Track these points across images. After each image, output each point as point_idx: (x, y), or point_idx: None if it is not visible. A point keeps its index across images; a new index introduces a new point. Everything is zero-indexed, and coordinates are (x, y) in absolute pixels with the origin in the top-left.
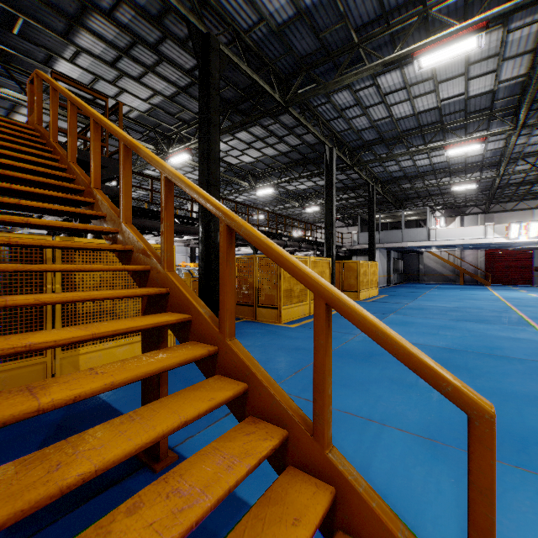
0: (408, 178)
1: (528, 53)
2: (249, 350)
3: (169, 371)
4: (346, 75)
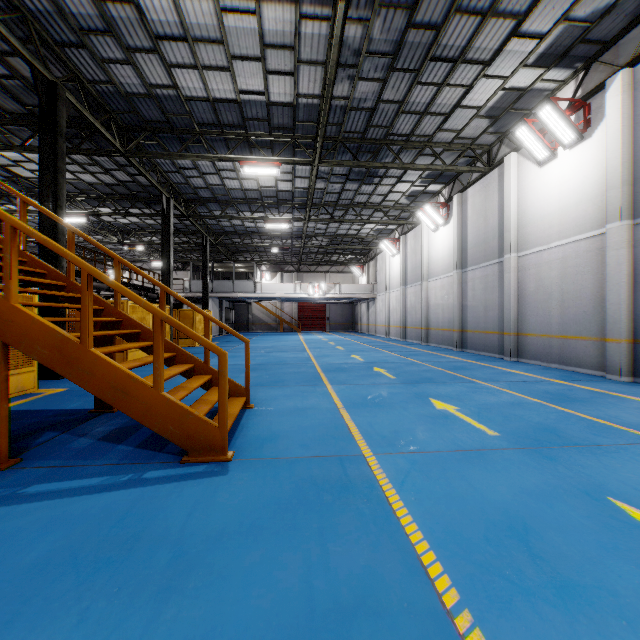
0: (238, 234)
1: (308, 178)
2: None
3: (52, 395)
4: (189, 153)
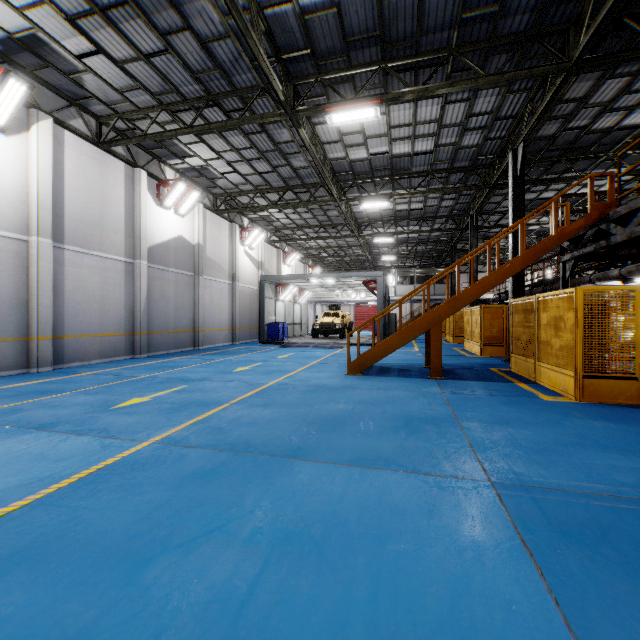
0: None
1: None
2: (540, 413)
3: (527, 392)
4: None
